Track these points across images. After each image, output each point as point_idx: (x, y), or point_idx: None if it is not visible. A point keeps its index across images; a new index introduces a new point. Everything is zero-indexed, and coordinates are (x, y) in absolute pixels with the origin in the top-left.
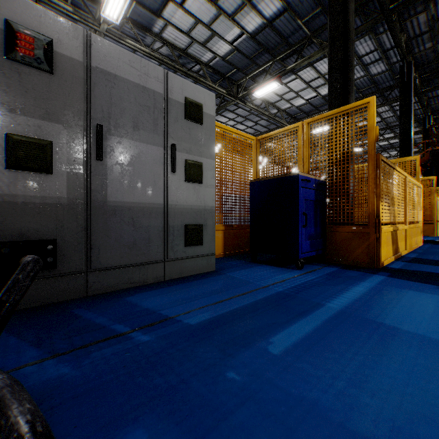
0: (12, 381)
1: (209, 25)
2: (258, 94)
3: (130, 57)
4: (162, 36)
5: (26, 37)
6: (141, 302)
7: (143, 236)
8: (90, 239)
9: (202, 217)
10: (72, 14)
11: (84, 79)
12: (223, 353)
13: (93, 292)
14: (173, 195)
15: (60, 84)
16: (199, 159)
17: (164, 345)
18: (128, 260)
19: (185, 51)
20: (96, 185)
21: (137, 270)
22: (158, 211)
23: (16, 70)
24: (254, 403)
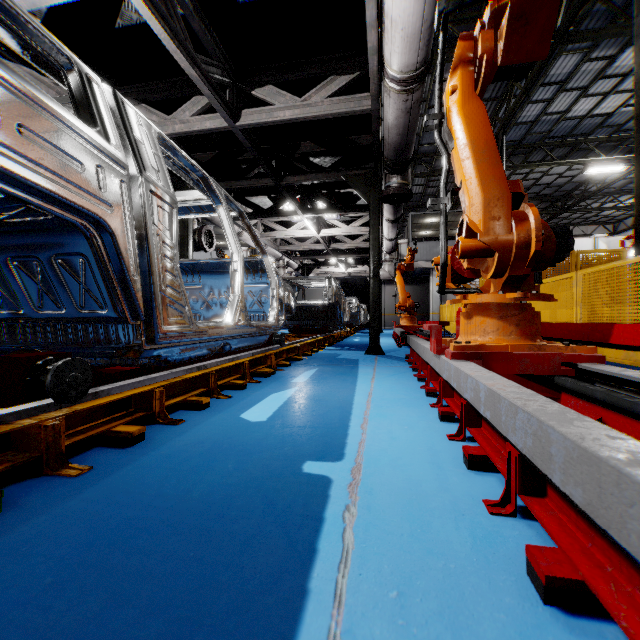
0: None
1: None
2: None
3: None
4: None
5: None
6: None
7: None
8: None
9: None
10: None
11: None
12: None
13: None
14: None
15: None
16: None
17: None
18: None
19: None
20: None
21: None
22: None
23: None
24: None
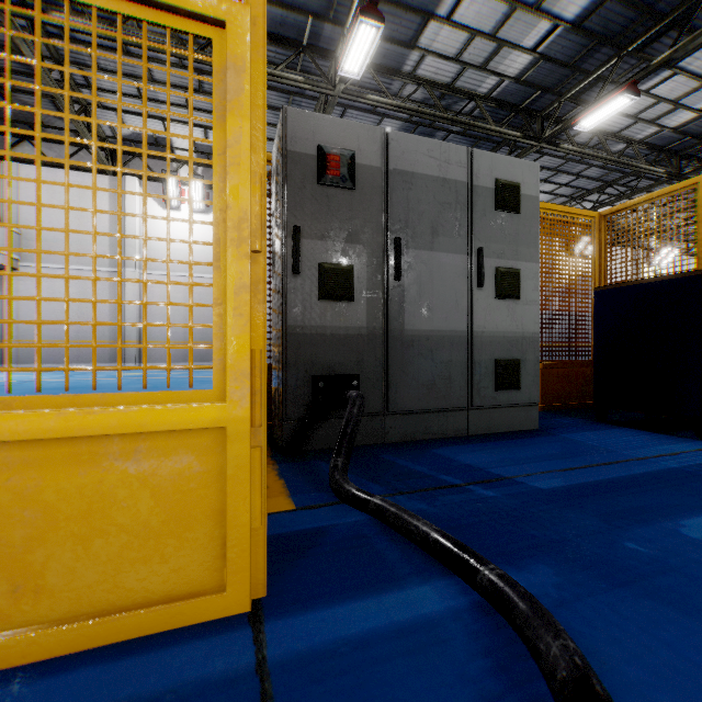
0: (392, 502)
1: (494, 33)
2: (586, 124)
3: (428, 145)
4: (416, 75)
5: (333, 157)
6: (455, 457)
7: (443, 374)
8: (387, 375)
9: (518, 348)
10: (303, 83)
11: (381, 188)
12: (607, 524)
13: (390, 439)
14: (479, 319)
15: (361, 199)
16: (514, 264)
17: (518, 503)
18: (426, 404)
19: (451, 86)
20: (393, 311)
21: (435, 418)
22: (460, 341)
23: (325, 194)
24: (680, 576)
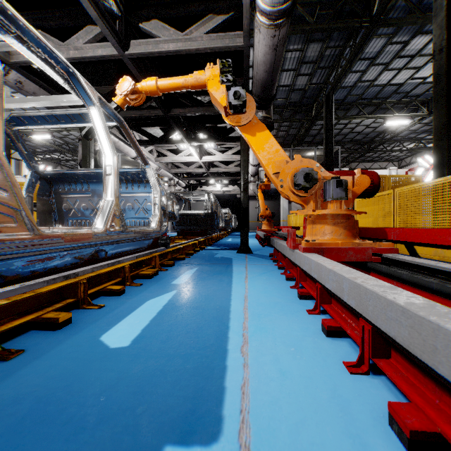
0: None
1: None
2: None
3: None
4: None
5: None
6: None
7: None
8: None
9: None
10: None
11: None
12: None
13: None
14: None
15: None
16: None
17: None
18: None
19: None
20: None
21: None
22: None
23: None
24: None
